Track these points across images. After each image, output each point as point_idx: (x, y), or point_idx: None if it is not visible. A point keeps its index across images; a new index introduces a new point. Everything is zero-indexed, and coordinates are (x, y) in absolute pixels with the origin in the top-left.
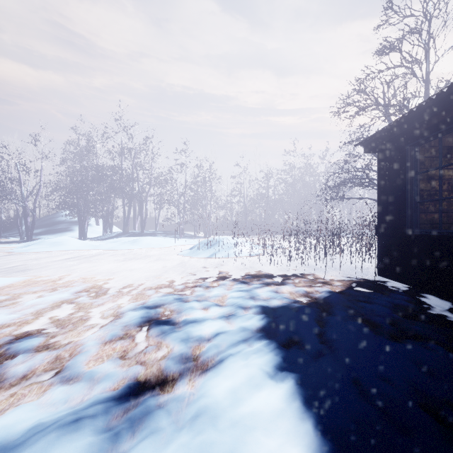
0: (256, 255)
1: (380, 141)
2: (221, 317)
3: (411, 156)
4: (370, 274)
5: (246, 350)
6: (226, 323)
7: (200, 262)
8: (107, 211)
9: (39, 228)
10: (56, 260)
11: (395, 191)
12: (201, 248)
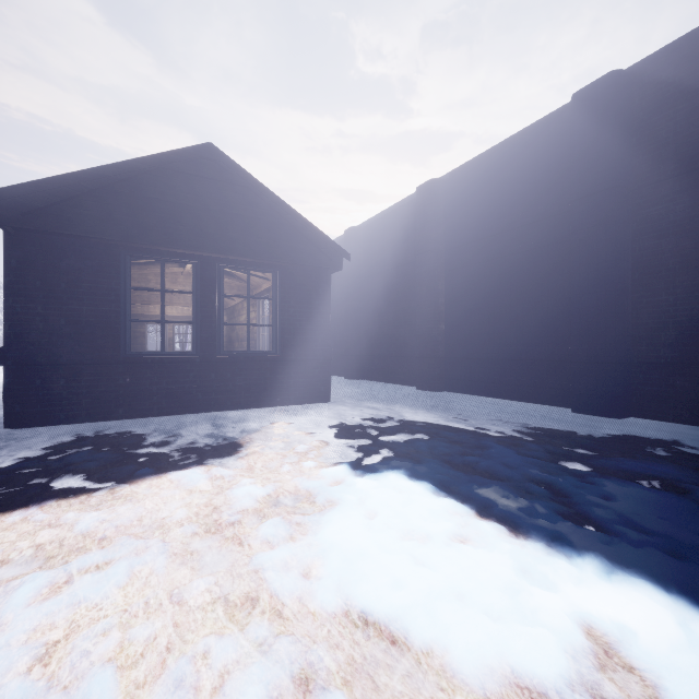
0: None
1: None
2: None
3: None
4: None
5: None
6: None
7: None
8: None
9: None
10: None
11: None
12: None
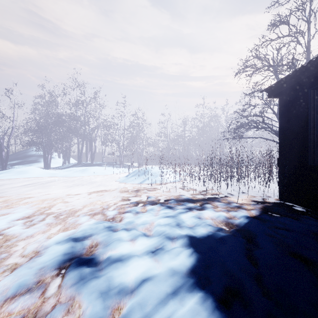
0: (177, 181)
1: (284, 87)
2: (148, 253)
3: (313, 98)
4: (273, 199)
5: (177, 315)
6: (153, 263)
7: (133, 188)
8: (66, 148)
9: (15, 160)
10: (16, 186)
11: (297, 129)
12: (134, 175)
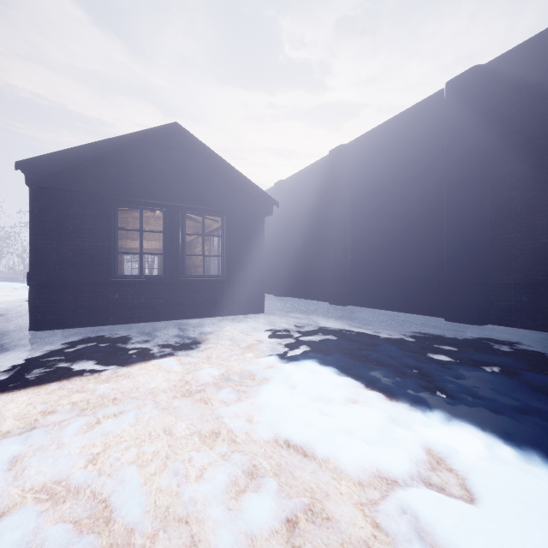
0: None
1: None
2: None
3: None
4: None
5: None
6: None
7: None
8: None
9: None
10: None
11: None
12: None
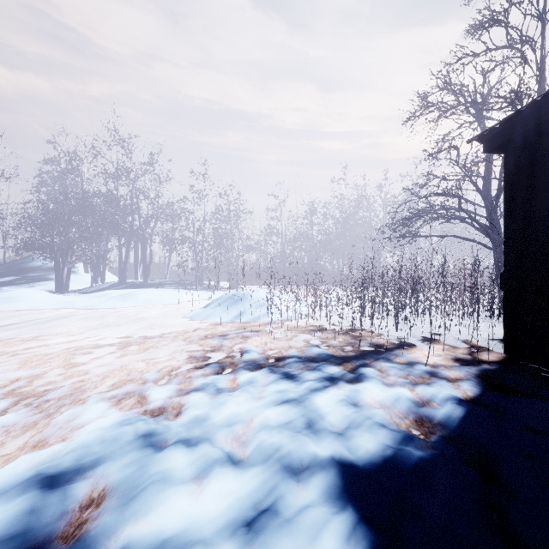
0: (302, 316)
1: (521, 128)
2: (234, 534)
3: None
4: (492, 353)
5: None
6: None
7: (216, 331)
8: (98, 254)
9: (3, 276)
10: None
11: (546, 213)
12: (220, 306)
